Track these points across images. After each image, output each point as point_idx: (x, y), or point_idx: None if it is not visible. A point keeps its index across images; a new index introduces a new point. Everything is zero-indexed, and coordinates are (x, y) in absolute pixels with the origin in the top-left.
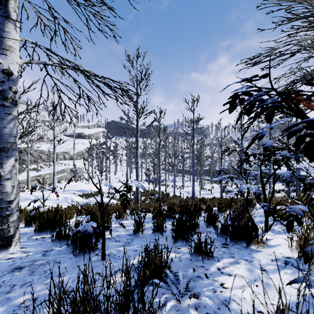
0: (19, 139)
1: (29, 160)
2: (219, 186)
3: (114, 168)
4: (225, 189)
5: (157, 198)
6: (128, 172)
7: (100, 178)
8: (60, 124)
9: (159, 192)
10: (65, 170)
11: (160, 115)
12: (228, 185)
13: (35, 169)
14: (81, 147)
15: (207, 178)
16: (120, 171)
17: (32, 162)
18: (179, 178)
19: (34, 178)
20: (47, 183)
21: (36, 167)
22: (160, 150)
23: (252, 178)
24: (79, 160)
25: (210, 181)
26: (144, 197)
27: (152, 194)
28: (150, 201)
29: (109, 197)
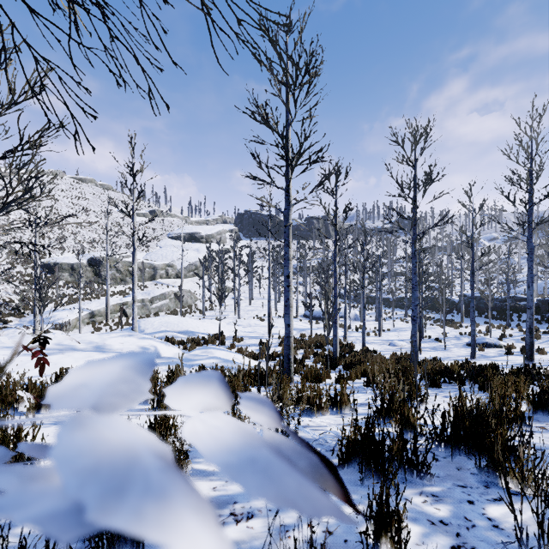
0: (6, 213)
1: (113, 278)
2: (458, 333)
3: (248, 293)
4: (478, 340)
5: (331, 358)
6: (273, 301)
7: (223, 310)
8: (162, 219)
9: (334, 343)
10: (167, 296)
11: (337, 178)
12: (480, 330)
13: (122, 292)
14: (194, 256)
15: (428, 315)
16: (259, 299)
17: (118, 281)
18: (369, 314)
19: (117, 307)
20: (138, 317)
21: (123, 289)
22: (337, 253)
23: (536, 318)
24: (190, 279)
25: (434, 322)
26: (302, 351)
27: (318, 345)
28: (316, 361)
29: (235, 348)
